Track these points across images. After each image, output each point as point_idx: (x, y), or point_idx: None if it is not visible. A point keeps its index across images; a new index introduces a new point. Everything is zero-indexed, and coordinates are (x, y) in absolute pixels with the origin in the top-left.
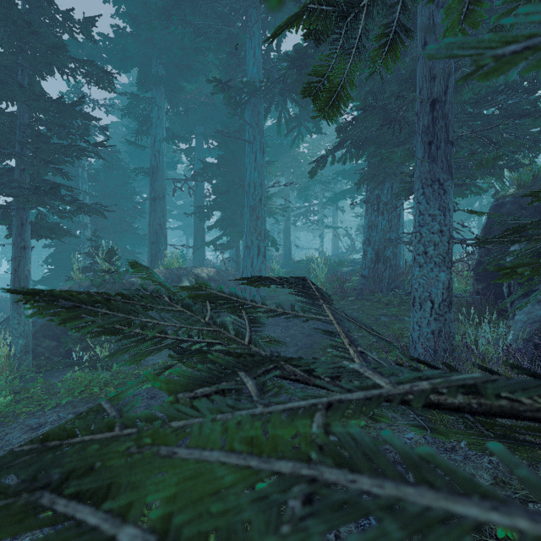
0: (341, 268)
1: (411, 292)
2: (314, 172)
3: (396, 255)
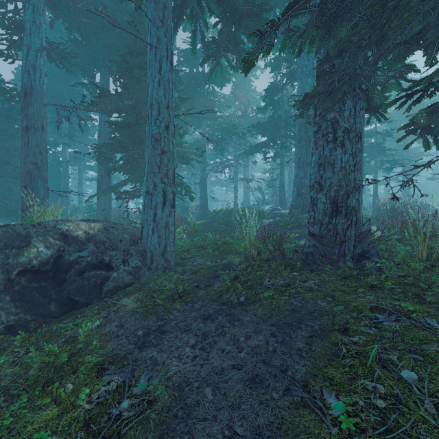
0: (262, 220)
1: None
2: (250, 60)
3: (359, 205)
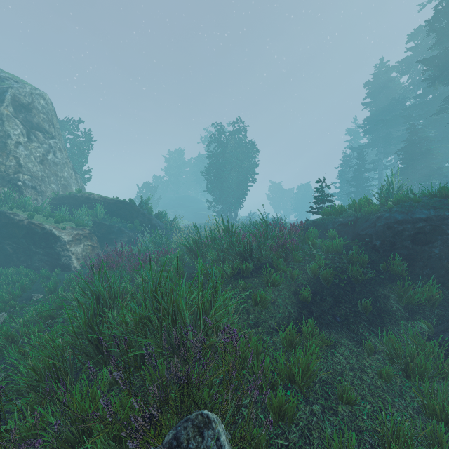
0: None
1: None
2: None
3: None
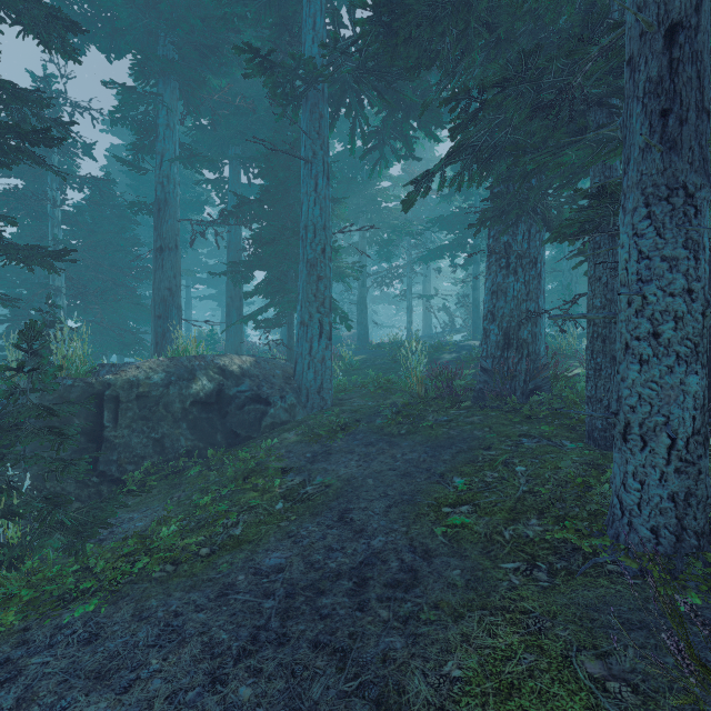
0: (441, 355)
1: (618, 413)
2: (410, 201)
3: (536, 337)
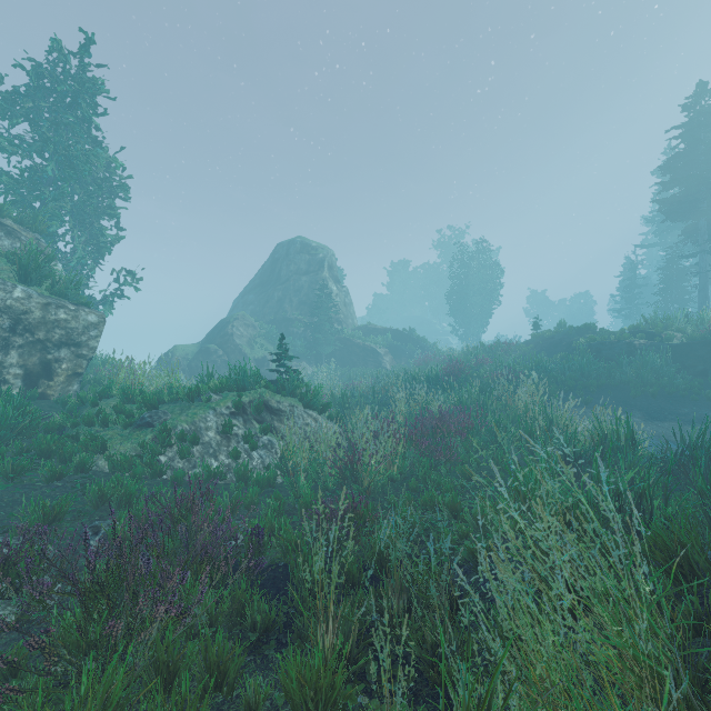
0: None
1: None
2: None
3: None
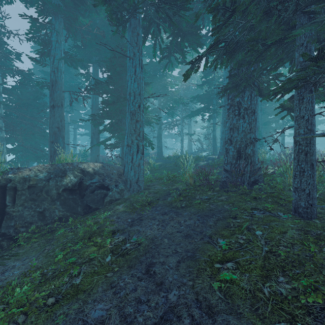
0: (199, 162)
1: None
2: (187, 75)
3: (254, 153)
